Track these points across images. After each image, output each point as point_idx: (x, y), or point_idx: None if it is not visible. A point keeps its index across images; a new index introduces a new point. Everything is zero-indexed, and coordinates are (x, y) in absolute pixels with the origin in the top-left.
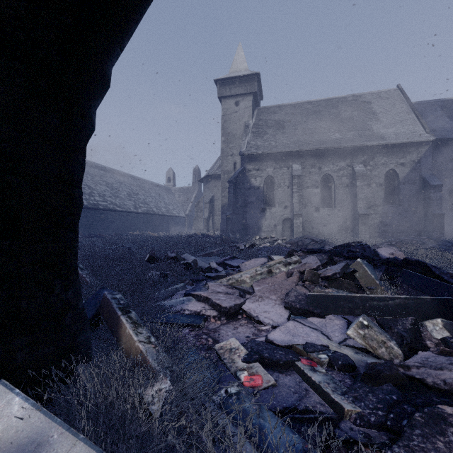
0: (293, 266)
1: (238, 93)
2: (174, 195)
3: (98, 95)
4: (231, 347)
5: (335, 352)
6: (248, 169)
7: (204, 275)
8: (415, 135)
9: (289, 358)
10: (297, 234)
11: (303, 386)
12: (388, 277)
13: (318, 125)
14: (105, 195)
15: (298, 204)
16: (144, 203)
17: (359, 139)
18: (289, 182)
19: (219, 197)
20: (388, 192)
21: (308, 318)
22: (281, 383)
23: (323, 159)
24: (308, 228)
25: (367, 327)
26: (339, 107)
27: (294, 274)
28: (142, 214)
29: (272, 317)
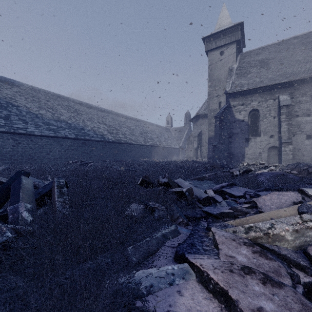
0: None
1: (222, 44)
2: (171, 133)
3: None
4: None
5: None
6: (233, 105)
7: (202, 210)
8: None
9: None
10: (286, 161)
11: None
12: None
13: (309, 55)
14: (125, 134)
15: (286, 132)
16: (151, 139)
17: None
18: (275, 112)
19: (205, 131)
20: None
21: None
22: None
23: None
24: (298, 156)
25: None
26: None
27: None
28: (149, 146)
29: None
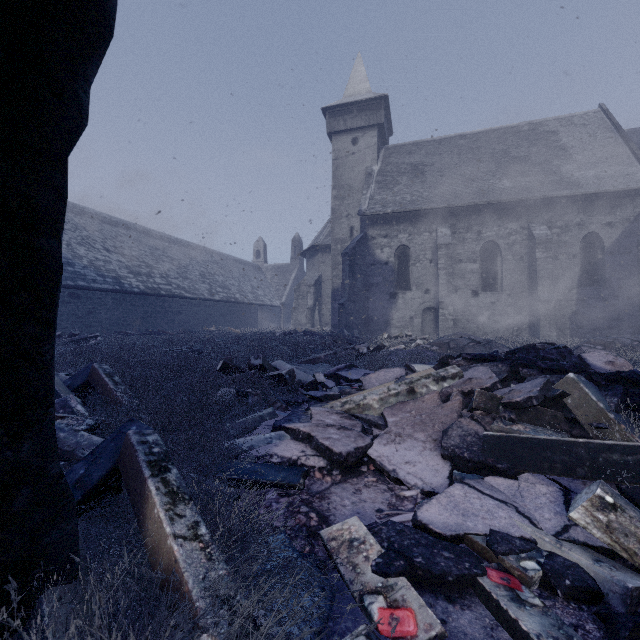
0: (450, 383)
1: (356, 125)
2: (265, 276)
3: (90, 53)
4: (352, 536)
5: (551, 555)
6: (371, 236)
7: (305, 395)
8: (629, 179)
9: (464, 569)
10: (445, 331)
11: (501, 639)
12: (627, 407)
13: (477, 169)
14: (169, 276)
15: (446, 286)
16: (223, 287)
17: (541, 187)
18: (433, 254)
19: (328, 277)
20: (587, 267)
21: (485, 478)
22: (455, 631)
23: (485, 219)
24: (462, 323)
25: (613, 508)
26: (508, 141)
27: (452, 396)
28: (220, 302)
29: (421, 473)
